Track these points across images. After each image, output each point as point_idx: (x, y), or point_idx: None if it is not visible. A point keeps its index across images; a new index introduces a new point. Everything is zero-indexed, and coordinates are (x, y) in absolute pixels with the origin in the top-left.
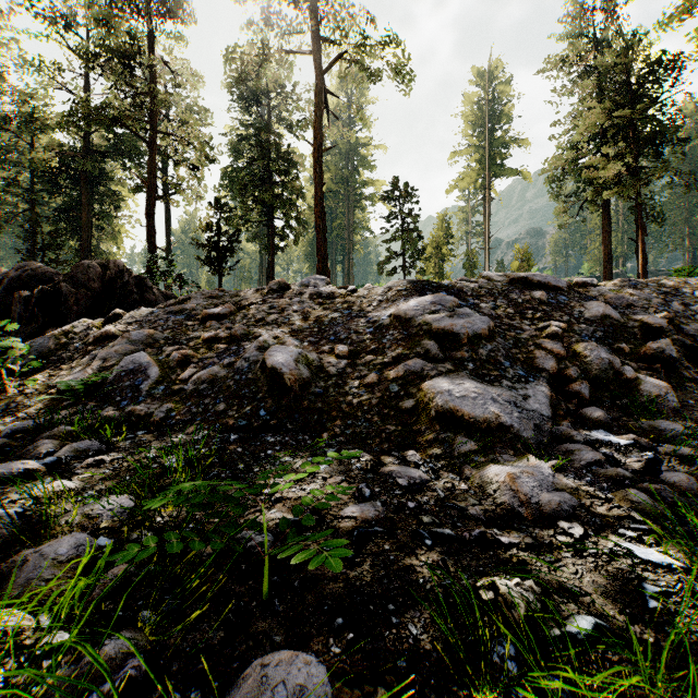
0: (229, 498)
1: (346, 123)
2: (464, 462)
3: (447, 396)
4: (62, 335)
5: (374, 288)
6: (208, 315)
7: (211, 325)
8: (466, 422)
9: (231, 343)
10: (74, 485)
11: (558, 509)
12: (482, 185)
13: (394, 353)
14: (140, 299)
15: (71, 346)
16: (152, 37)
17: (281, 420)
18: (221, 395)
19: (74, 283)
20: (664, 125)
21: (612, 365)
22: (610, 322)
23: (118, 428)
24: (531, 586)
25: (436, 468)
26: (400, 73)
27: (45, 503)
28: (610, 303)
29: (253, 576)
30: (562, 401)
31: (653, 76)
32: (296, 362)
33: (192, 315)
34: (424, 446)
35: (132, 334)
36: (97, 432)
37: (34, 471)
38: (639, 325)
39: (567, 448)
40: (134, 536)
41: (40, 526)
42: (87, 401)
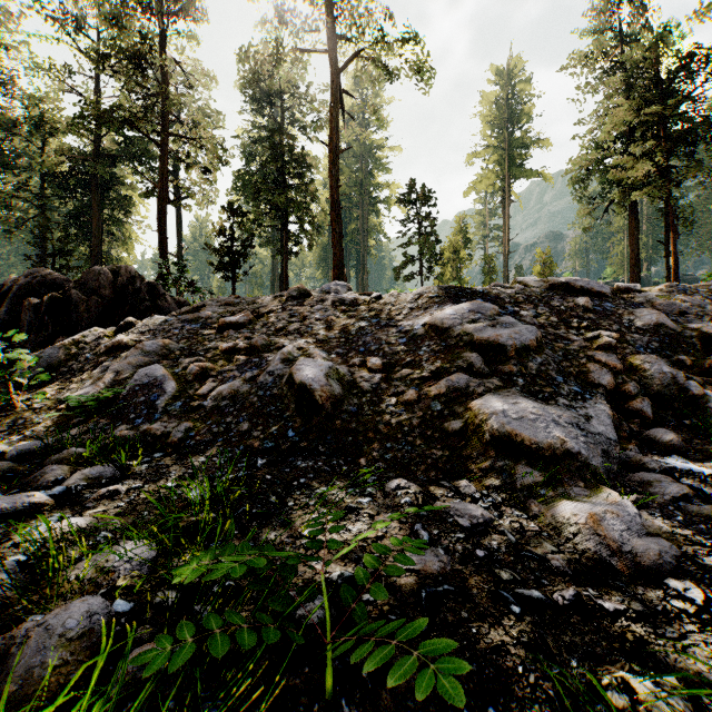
0: (281, 567)
1: (360, 125)
2: (528, 496)
3: (503, 418)
4: (72, 345)
5: (400, 294)
6: (225, 324)
7: (228, 334)
8: (527, 448)
9: (252, 354)
10: (86, 524)
11: (660, 562)
12: (501, 188)
13: (432, 367)
14: (152, 306)
15: (81, 356)
16: (163, 37)
17: (312, 442)
18: (244, 413)
19: (85, 289)
20: (696, 123)
21: (675, 380)
22: (664, 331)
23: (132, 448)
24: (675, 686)
25: (497, 502)
26: (420, 71)
27: (51, 555)
28: (659, 310)
29: (308, 660)
30: (623, 421)
31: (684, 71)
32: (326, 377)
33: (208, 324)
34: (479, 475)
35: (146, 344)
36: (110, 454)
37: (40, 505)
38: (697, 335)
39: (642, 478)
40: (158, 598)
41: (46, 581)
42: (99, 419)
